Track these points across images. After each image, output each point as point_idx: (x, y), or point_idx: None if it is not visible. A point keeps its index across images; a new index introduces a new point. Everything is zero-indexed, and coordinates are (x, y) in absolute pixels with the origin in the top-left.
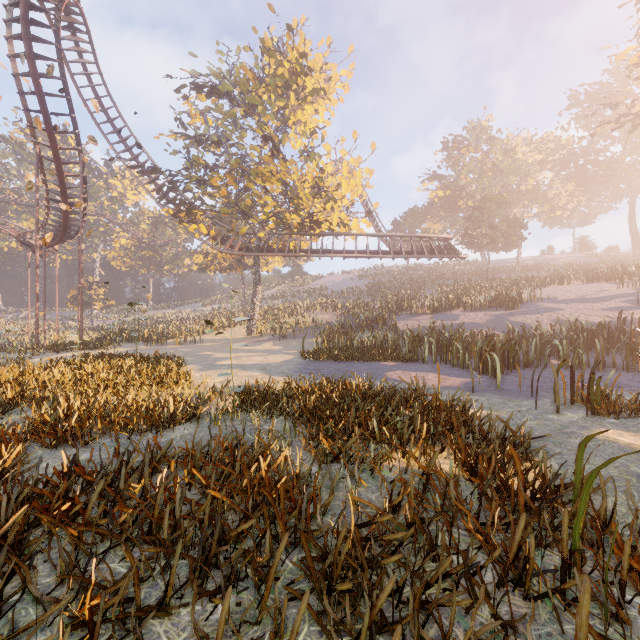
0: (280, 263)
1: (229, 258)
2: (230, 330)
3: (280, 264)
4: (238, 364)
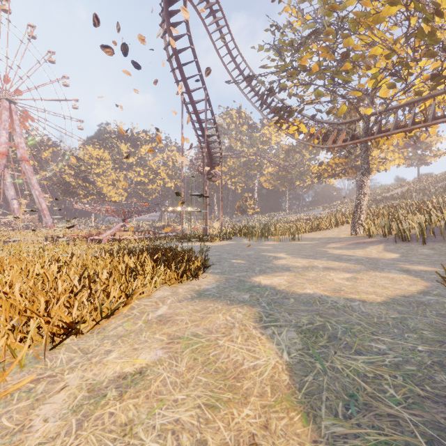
0: (401, 159)
1: (342, 164)
2: (335, 229)
3: (401, 161)
4: (279, 289)
